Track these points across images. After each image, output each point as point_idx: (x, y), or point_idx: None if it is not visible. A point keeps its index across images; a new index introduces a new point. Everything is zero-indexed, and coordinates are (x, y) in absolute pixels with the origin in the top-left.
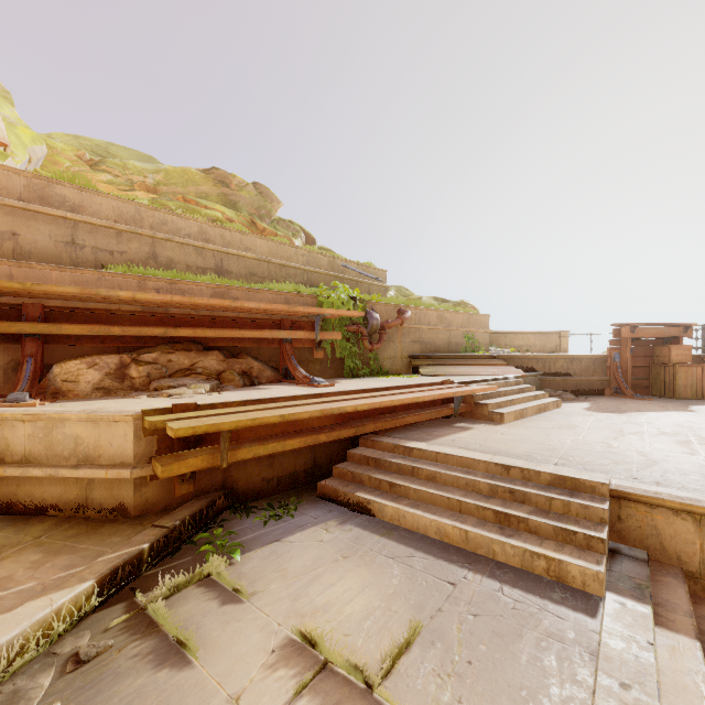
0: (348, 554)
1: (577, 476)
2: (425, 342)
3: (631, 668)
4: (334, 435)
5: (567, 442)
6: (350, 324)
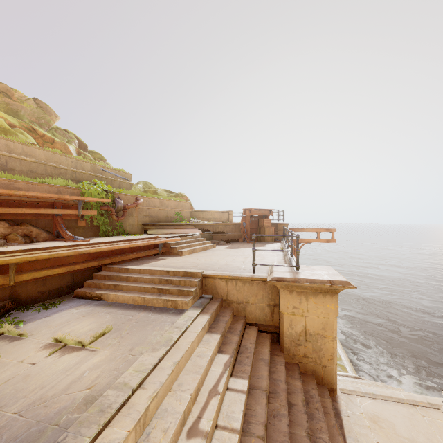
0: (86, 315)
1: (192, 271)
2: (152, 216)
3: (183, 323)
4: (85, 265)
5: (203, 261)
6: (104, 206)
